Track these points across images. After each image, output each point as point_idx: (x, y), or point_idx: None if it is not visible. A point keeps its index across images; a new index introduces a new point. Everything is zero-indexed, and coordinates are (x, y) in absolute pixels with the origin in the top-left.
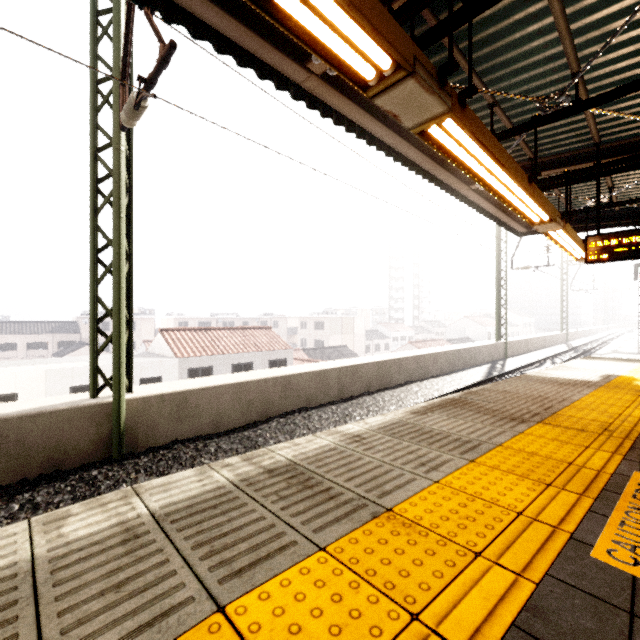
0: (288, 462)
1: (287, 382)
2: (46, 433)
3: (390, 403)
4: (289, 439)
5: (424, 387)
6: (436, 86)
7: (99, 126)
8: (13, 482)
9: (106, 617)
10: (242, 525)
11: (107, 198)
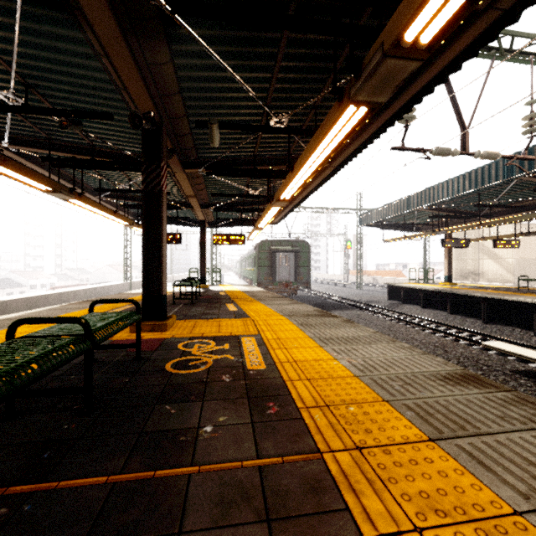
0: (5, 319)
1: None
2: None
3: None
4: None
5: None
6: (69, 194)
7: None
8: None
9: None
10: (3, 324)
11: None
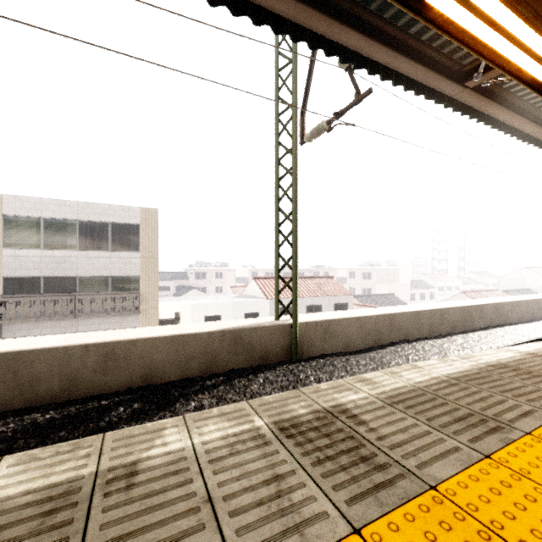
0: (497, 363)
1: (391, 319)
2: (260, 340)
3: (480, 343)
4: (405, 362)
5: (508, 332)
6: None
7: (281, 144)
8: (246, 367)
9: (495, 409)
10: (516, 387)
11: (287, 190)
